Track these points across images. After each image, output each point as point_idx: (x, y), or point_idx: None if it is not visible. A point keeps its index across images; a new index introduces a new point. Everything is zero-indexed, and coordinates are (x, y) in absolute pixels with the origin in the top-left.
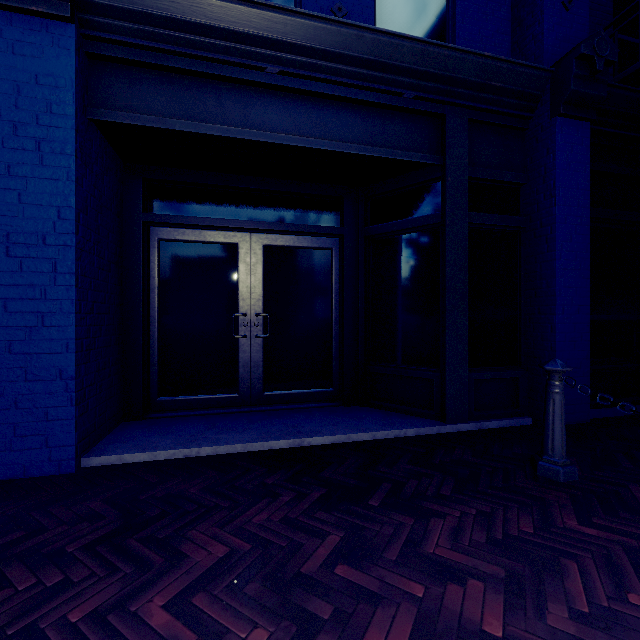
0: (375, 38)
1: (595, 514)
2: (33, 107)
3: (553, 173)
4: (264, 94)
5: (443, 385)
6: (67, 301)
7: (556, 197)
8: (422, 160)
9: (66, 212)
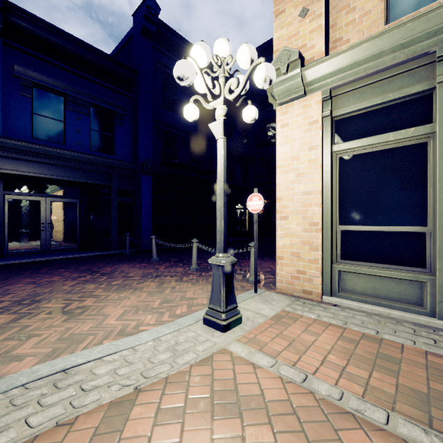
0: (89, 157)
1: (131, 259)
2: None
3: (142, 188)
4: (55, 166)
5: (111, 241)
6: None
7: (142, 195)
8: (104, 184)
9: None
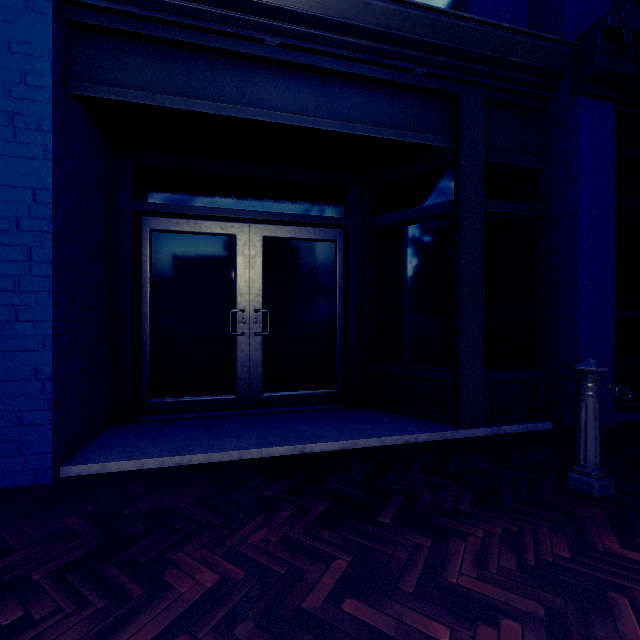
0: (384, 6)
1: (638, 534)
2: (5, 78)
3: (575, 157)
4: (263, 69)
5: (456, 386)
6: (44, 293)
7: (579, 183)
8: (434, 143)
9: (42, 194)
